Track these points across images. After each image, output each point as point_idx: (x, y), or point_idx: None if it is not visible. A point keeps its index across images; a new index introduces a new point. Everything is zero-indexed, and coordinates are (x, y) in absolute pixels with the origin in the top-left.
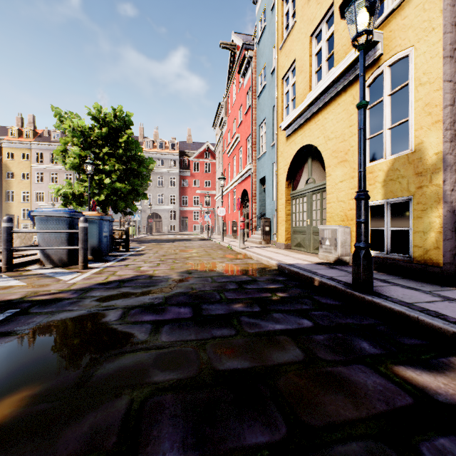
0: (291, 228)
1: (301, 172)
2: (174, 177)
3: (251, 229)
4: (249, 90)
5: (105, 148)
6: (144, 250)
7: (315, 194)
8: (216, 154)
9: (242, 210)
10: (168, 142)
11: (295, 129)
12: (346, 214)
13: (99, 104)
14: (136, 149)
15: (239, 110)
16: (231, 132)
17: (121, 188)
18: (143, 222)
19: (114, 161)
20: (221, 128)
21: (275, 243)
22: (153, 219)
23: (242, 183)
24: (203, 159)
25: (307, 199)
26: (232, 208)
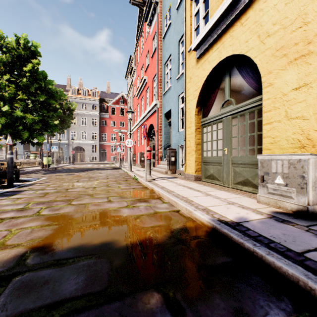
0: (201, 158)
1: (214, 95)
2: (96, 119)
3: (157, 159)
4: (155, 35)
5: (7, 75)
6: (34, 184)
7: (236, 118)
8: (128, 99)
9: (149, 143)
10: (90, 90)
11: (209, 44)
12: (310, 137)
13: (0, 29)
14: (44, 80)
15: (146, 57)
16: (140, 77)
17: (25, 117)
18: (69, 154)
19: (13, 87)
20: (132, 76)
21: (181, 173)
22: (78, 151)
23: (149, 119)
24: (119, 105)
25: (224, 125)
26: (140, 141)
